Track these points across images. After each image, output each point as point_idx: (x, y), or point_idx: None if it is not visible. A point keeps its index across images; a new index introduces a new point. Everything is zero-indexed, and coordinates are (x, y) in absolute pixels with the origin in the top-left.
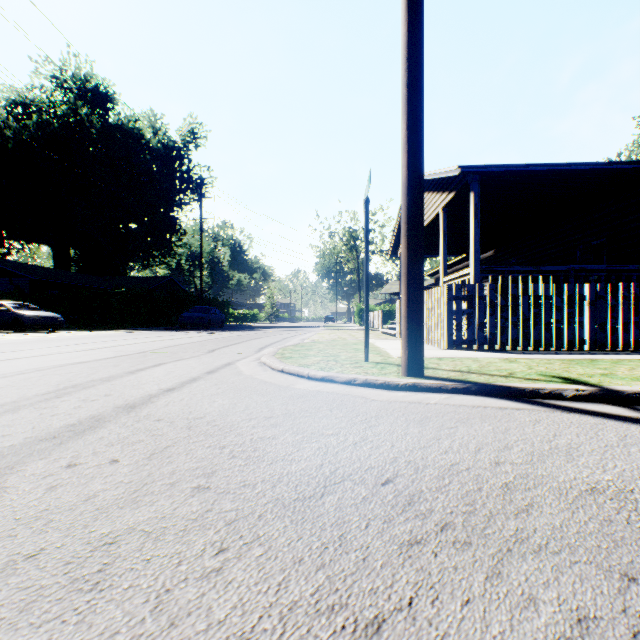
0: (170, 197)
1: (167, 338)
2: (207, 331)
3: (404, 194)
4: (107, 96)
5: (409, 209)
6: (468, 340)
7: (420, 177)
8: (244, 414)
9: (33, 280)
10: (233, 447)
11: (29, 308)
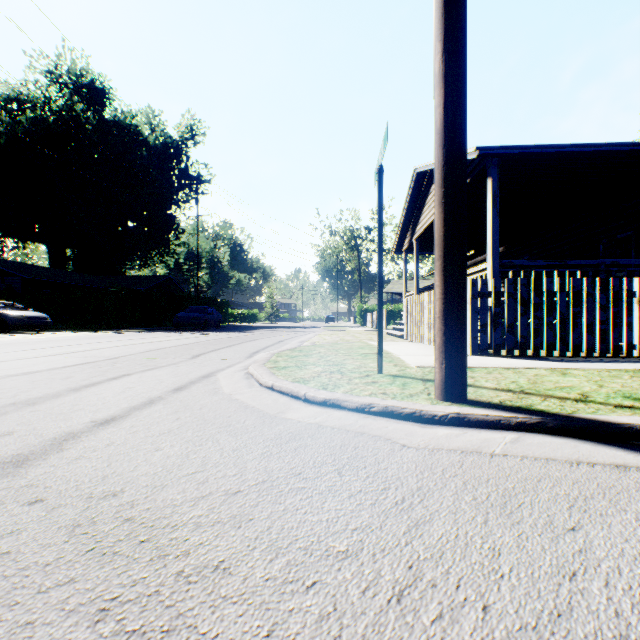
0: (167, 194)
1: (155, 340)
2: (202, 332)
3: (439, 145)
4: (103, 91)
5: (447, 165)
6: (495, 344)
7: (462, 120)
8: (192, 484)
9: (25, 279)
10: (124, 615)
11: (14, 308)
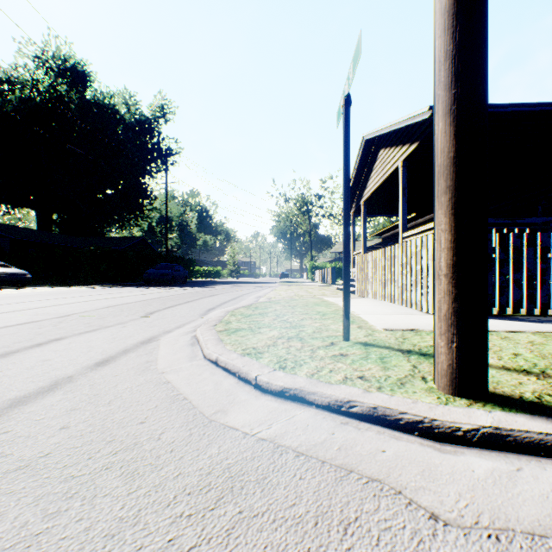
0: (141, 165)
1: (119, 295)
2: (168, 287)
3: (447, 27)
4: (84, 74)
5: (460, 54)
6: None
7: None
8: None
9: (14, 240)
10: None
11: None
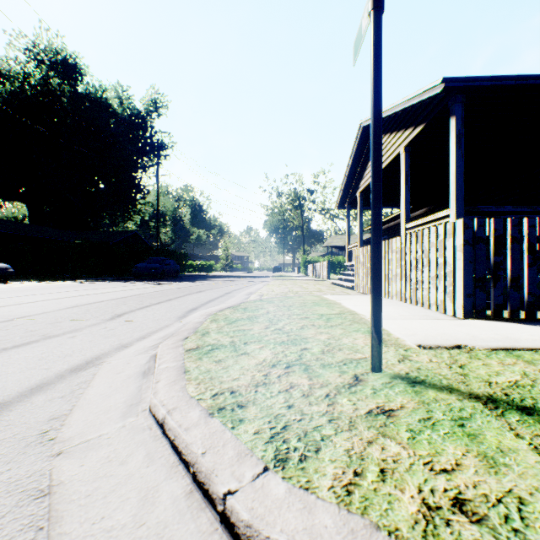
0: (133, 159)
1: (99, 291)
2: (157, 282)
3: None
4: (75, 67)
5: None
6: (495, 304)
7: None
8: None
9: (2, 233)
10: None
11: None
